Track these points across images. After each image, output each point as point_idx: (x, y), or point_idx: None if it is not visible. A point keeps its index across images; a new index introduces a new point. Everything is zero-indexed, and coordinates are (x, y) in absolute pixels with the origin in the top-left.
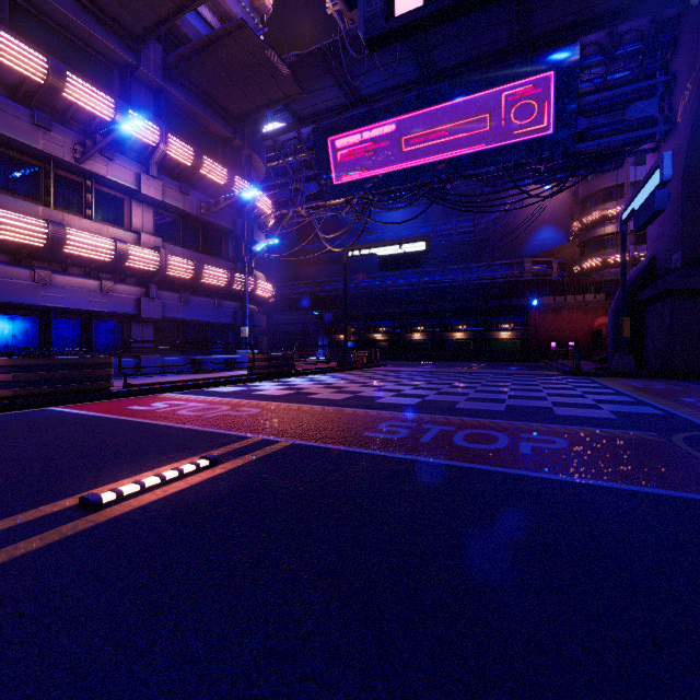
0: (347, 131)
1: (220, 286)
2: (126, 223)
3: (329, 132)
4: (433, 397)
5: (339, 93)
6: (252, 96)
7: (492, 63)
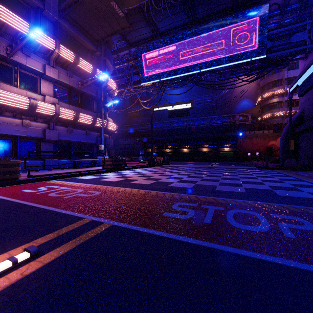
0: (153, 50)
1: (89, 124)
2: (38, 90)
3: (144, 50)
4: (200, 182)
5: (149, 30)
6: (105, 28)
7: (224, 15)
